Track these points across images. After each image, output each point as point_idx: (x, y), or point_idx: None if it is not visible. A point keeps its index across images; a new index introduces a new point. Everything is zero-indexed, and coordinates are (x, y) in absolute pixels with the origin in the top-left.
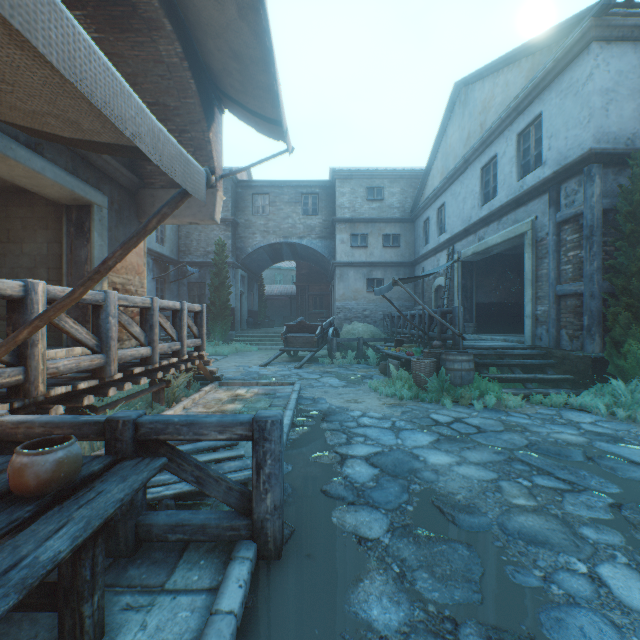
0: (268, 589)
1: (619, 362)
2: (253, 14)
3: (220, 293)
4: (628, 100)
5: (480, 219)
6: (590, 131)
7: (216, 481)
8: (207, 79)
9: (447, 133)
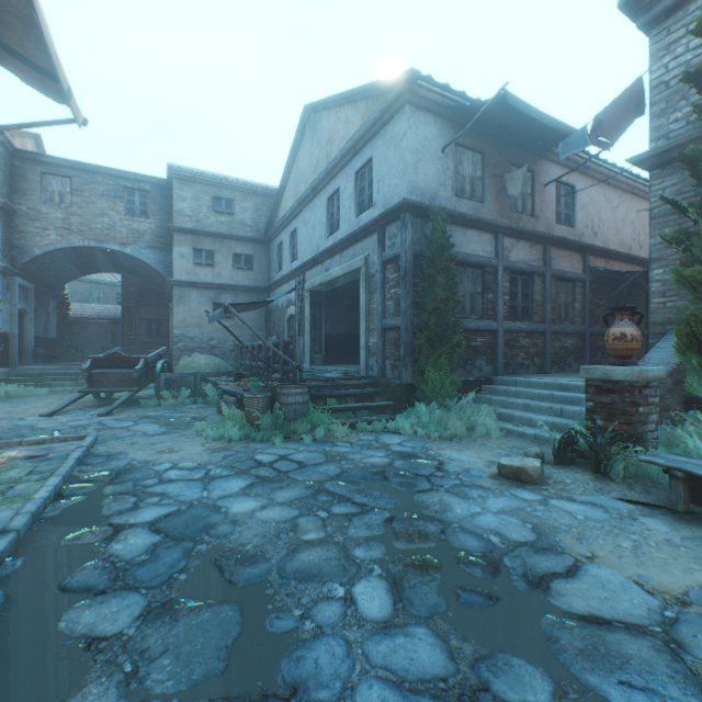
0: None
1: (424, 387)
2: None
3: None
4: (432, 164)
5: (326, 250)
6: (405, 183)
7: None
8: None
9: (299, 156)
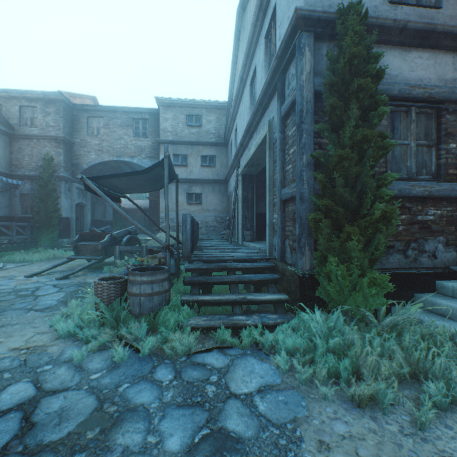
0: None
1: (326, 284)
2: None
3: (47, 204)
4: None
5: (245, 130)
6: None
7: None
8: None
9: (238, 61)
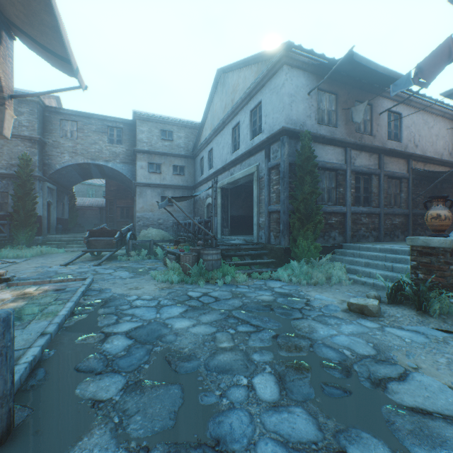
0: None
1: (296, 250)
2: None
3: (25, 202)
4: (301, 103)
5: (231, 161)
6: (283, 116)
7: None
8: None
9: (214, 102)
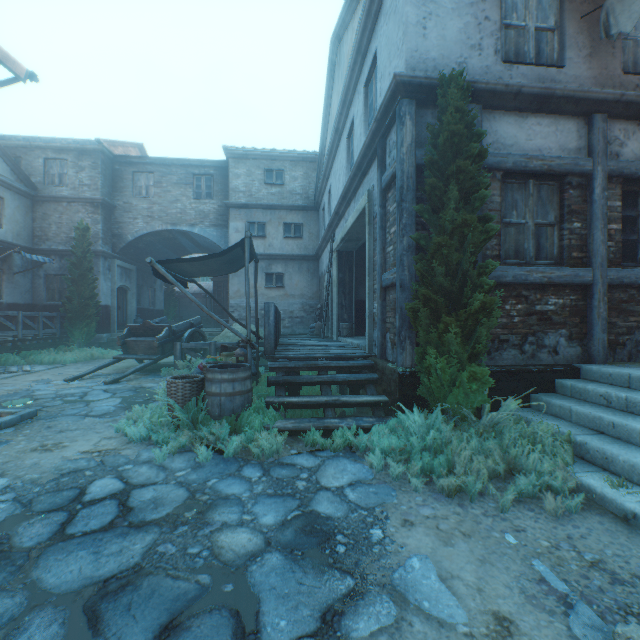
0: None
1: (427, 381)
2: None
3: (81, 287)
4: (453, 16)
5: (341, 197)
6: (404, 56)
7: None
8: None
9: (332, 103)
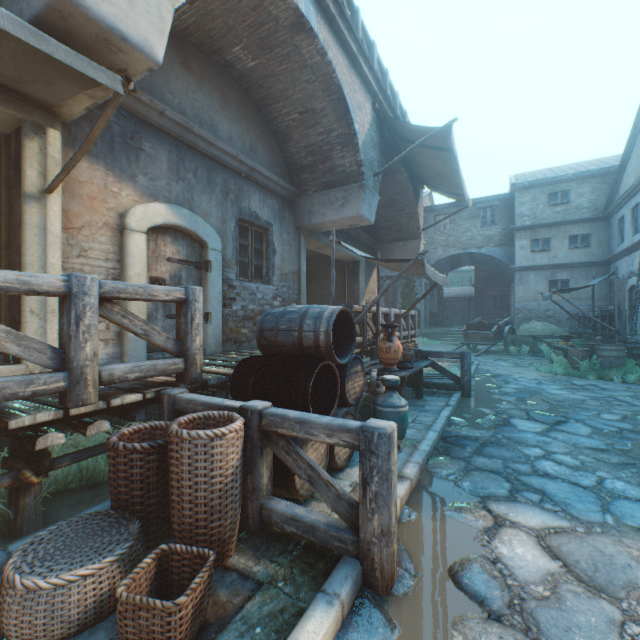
0: (466, 400)
1: None
2: (451, 165)
3: (409, 299)
4: None
5: None
6: None
7: (446, 372)
8: (416, 178)
9: (639, 134)
